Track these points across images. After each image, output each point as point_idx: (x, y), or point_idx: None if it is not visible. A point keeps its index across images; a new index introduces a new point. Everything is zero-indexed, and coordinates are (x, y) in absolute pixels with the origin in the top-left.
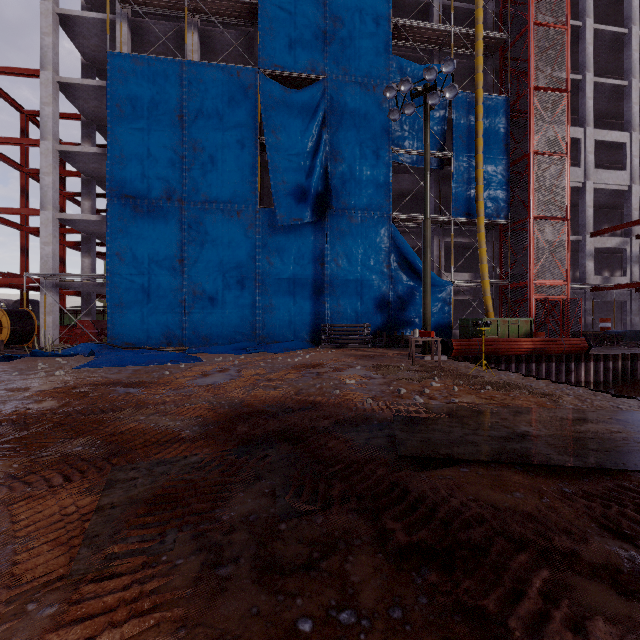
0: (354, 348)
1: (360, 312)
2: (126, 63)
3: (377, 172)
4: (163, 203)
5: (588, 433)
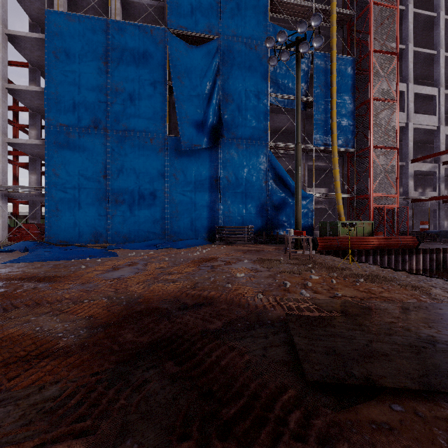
0: (241, 244)
1: (245, 217)
2: (61, 19)
3: (258, 111)
4: (91, 131)
5: None
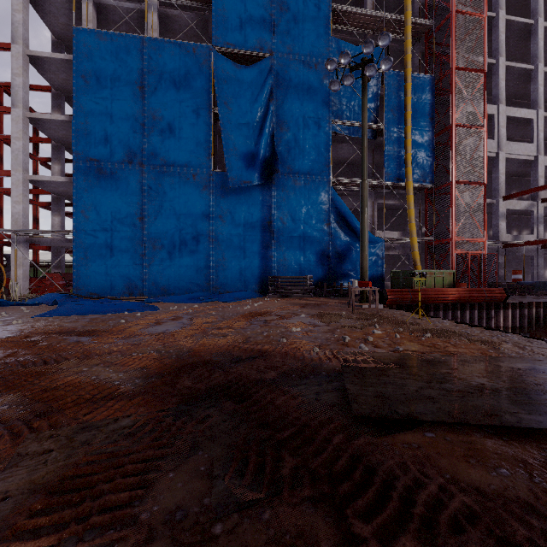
0: (298, 297)
1: (303, 265)
2: (90, 38)
3: (318, 141)
4: (125, 166)
5: (546, 385)
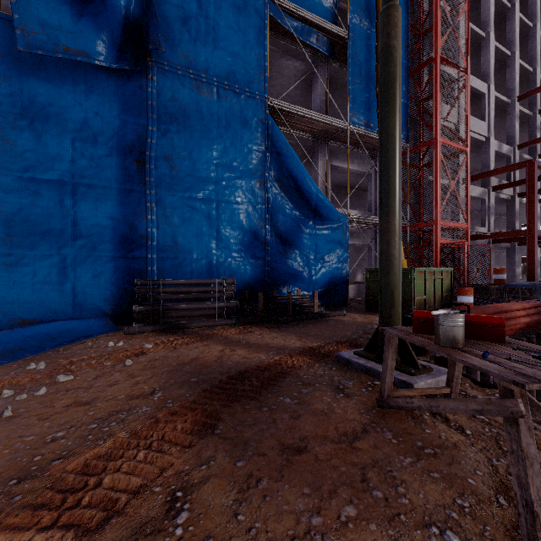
0: (203, 327)
1: (215, 257)
2: None
3: (245, 20)
4: None
5: None
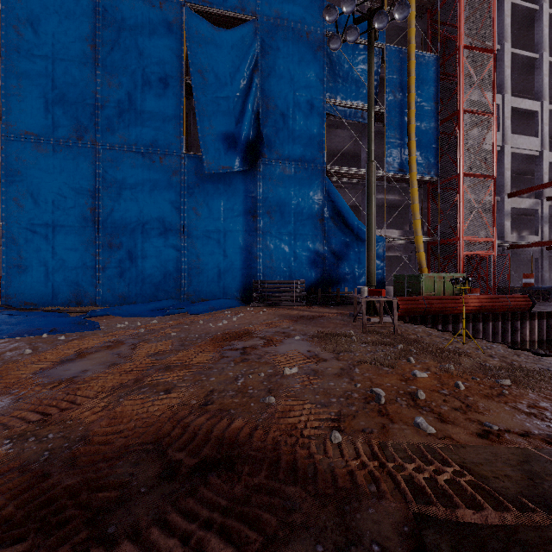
0: (288, 306)
1: (293, 268)
2: None
3: (311, 122)
4: (72, 143)
5: None
